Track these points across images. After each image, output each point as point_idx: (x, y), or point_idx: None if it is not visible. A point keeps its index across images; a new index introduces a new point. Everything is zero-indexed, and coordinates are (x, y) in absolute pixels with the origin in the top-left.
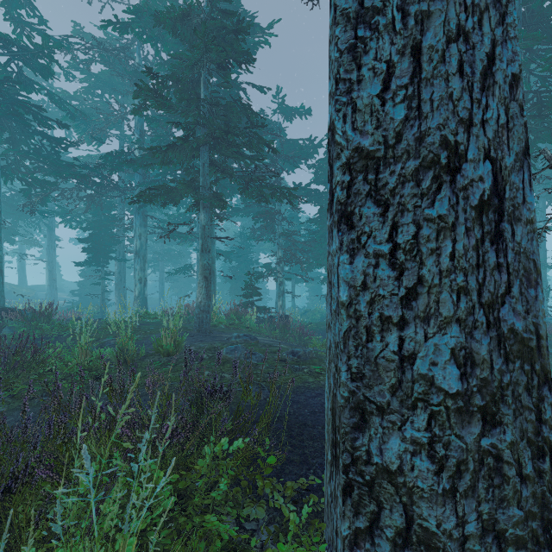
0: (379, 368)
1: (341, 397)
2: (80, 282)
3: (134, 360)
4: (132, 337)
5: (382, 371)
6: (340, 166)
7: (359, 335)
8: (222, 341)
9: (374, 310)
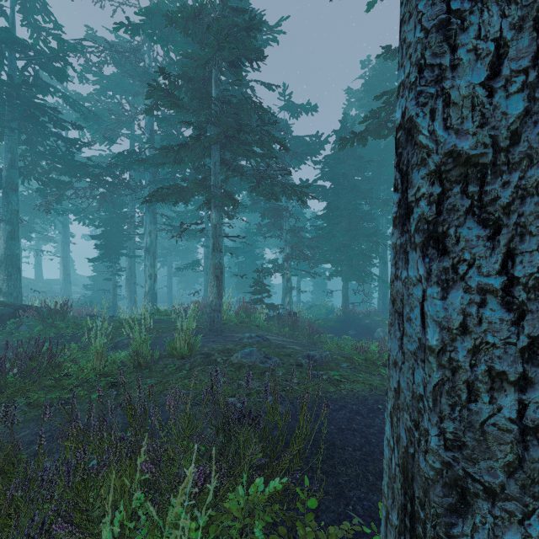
0: (487, 438)
1: (429, 467)
2: (93, 277)
3: (148, 363)
4: (146, 340)
5: (492, 442)
6: (426, 175)
7: (456, 391)
8: (235, 342)
9: (479, 361)
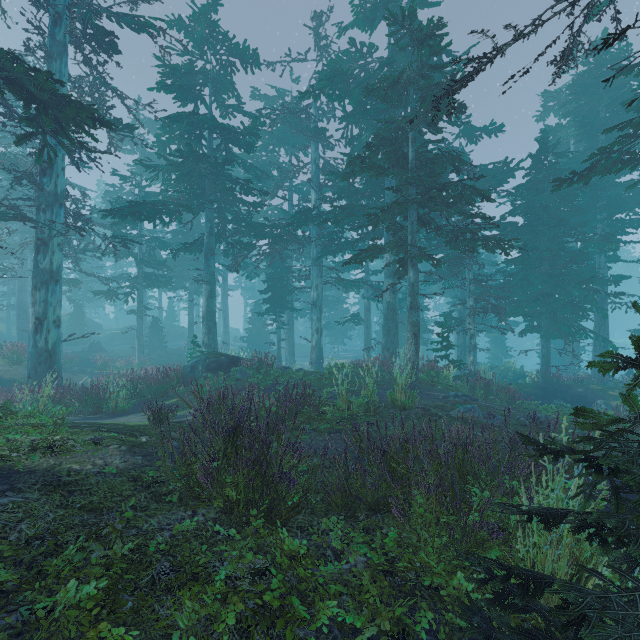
0: None
1: None
2: (248, 329)
3: (374, 410)
4: (373, 390)
5: None
6: None
7: None
8: (441, 400)
9: None
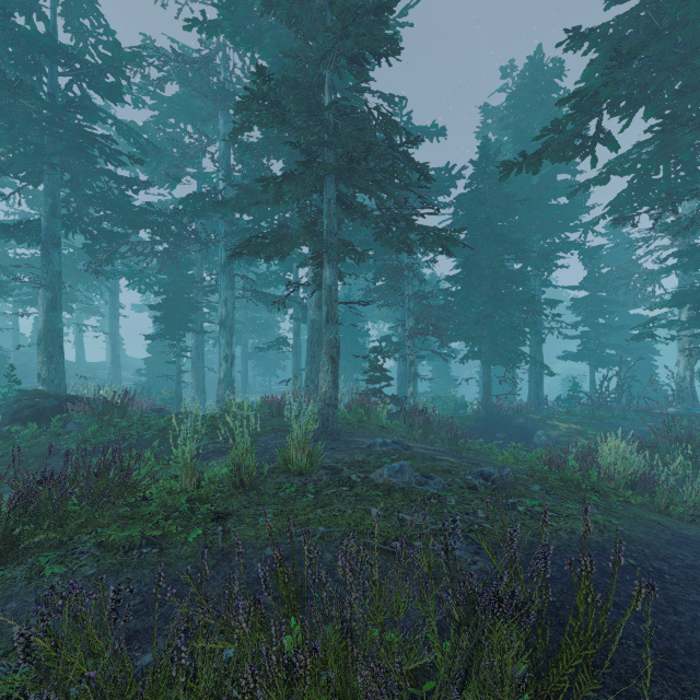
0: None
1: None
2: (148, 359)
3: (252, 480)
4: (250, 448)
5: None
6: None
7: None
8: (364, 451)
9: None
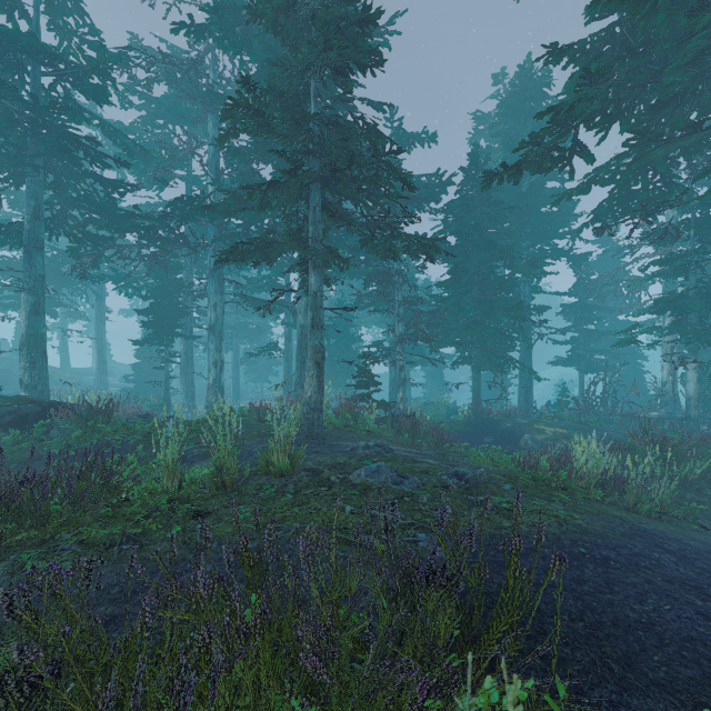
0: None
1: None
2: (136, 365)
3: (234, 482)
4: (232, 451)
5: None
6: None
7: None
8: (346, 454)
9: None
